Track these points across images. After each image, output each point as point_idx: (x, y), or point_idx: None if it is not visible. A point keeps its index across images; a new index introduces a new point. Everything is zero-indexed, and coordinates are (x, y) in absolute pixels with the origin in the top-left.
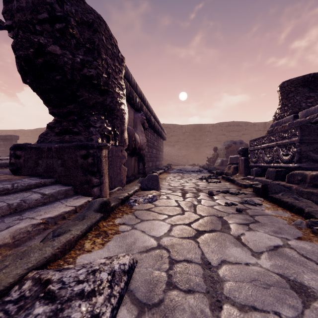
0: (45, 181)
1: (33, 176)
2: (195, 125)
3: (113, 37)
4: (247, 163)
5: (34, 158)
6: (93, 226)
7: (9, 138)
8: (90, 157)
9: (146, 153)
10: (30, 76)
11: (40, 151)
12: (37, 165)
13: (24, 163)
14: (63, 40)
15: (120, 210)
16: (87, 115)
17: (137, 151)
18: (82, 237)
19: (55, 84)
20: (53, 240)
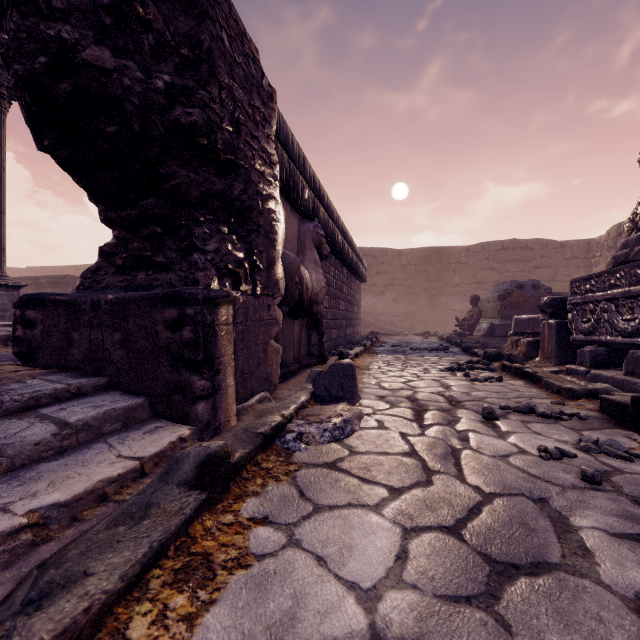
0: (82, 384)
1: (60, 370)
2: (427, 250)
3: (249, 39)
4: (563, 334)
5: (63, 328)
6: (169, 543)
7: (62, 281)
8: (186, 326)
9: (326, 310)
10: (50, 132)
11: (77, 310)
12: (69, 343)
13: (42, 339)
14: (122, 35)
15: (259, 467)
16: (186, 224)
17: (305, 307)
18: (128, 591)
19: (106, 148)
20: (5, 637)
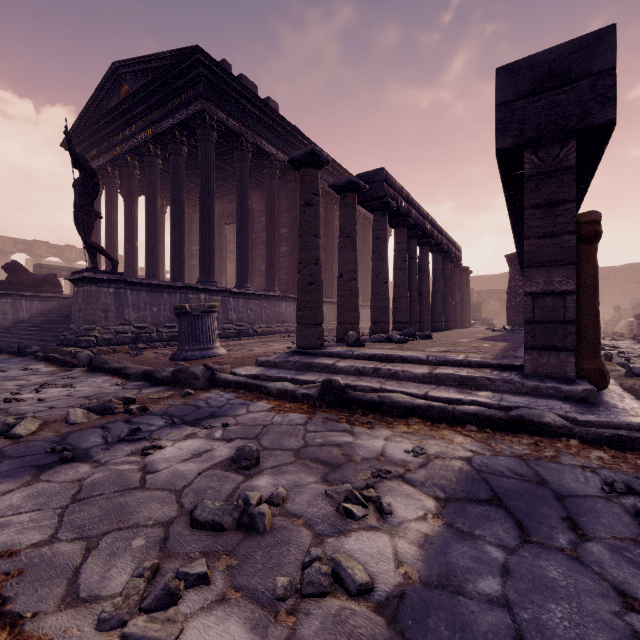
0: None
1: None
2: None
3: None
4: (639, 326)
5: None
6: None
7: None
8: None
9: None
10: None
11: None
12: None
13: None
14: None
15: None
16: None
17: None
18: None
19: None
20: None
